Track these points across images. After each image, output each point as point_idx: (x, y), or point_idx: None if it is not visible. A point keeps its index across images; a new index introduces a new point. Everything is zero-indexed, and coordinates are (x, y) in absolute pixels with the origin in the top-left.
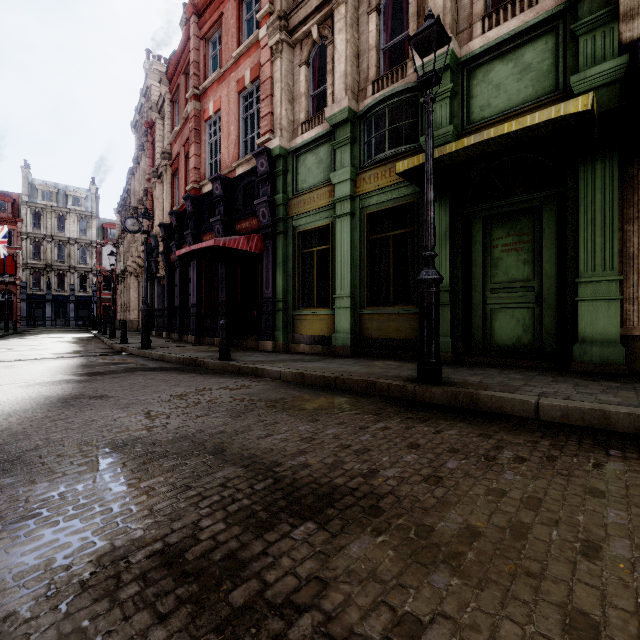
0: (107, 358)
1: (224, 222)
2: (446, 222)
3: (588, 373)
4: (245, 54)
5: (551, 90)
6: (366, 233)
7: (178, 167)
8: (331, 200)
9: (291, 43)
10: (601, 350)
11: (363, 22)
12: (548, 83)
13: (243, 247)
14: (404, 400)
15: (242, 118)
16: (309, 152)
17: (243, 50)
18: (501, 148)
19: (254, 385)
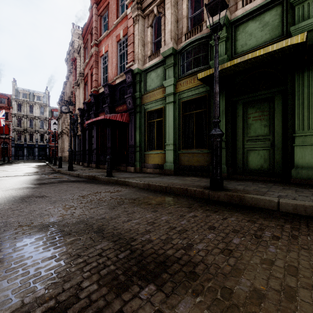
0: (50, 175)
1: (110, 107)
2: (223, 105)
3: (300, 184)
4: (120, 22)
5: (279, 35)
6: (181, 112)
7: (87, 80)
8: (163, 95)
9: (143, 16)
10: (307, 172)
11: (180, 4)
12: (278, 31)
13: (119, 119)
14: (203, 199)
15: (119, 55)
16: (152, 71)
17: (119, 20)
18: (253, 66)
19: (123, 190)
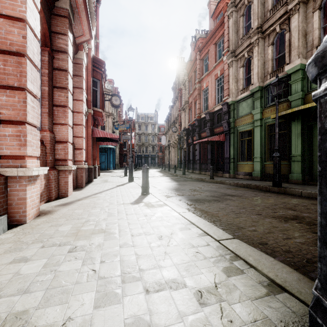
0: (174, 177)
1: (210, 129)
2: (299, 129)
3: None
4: (218, 65)
5: None
6: (267, 132)
7: (191, 107)
8: (252, 121)
9: (236, 60)
10: None
11: (266, 49)
12: None
13: (217, 139)
14: (266, 190)
15: (216, 88)
16: (243, 101)
17: (217, 63)
18: None
19: (222, 185)
